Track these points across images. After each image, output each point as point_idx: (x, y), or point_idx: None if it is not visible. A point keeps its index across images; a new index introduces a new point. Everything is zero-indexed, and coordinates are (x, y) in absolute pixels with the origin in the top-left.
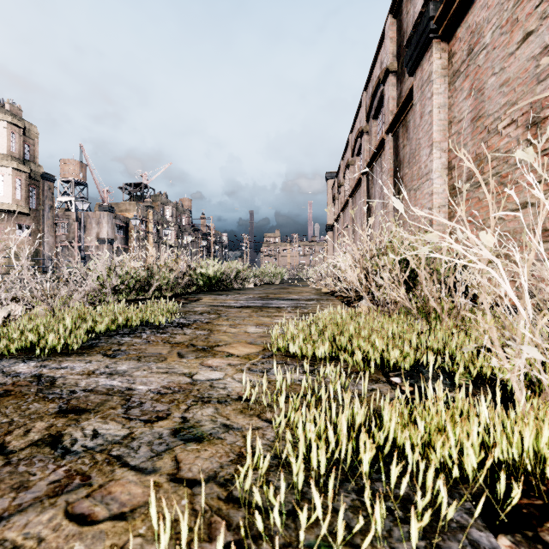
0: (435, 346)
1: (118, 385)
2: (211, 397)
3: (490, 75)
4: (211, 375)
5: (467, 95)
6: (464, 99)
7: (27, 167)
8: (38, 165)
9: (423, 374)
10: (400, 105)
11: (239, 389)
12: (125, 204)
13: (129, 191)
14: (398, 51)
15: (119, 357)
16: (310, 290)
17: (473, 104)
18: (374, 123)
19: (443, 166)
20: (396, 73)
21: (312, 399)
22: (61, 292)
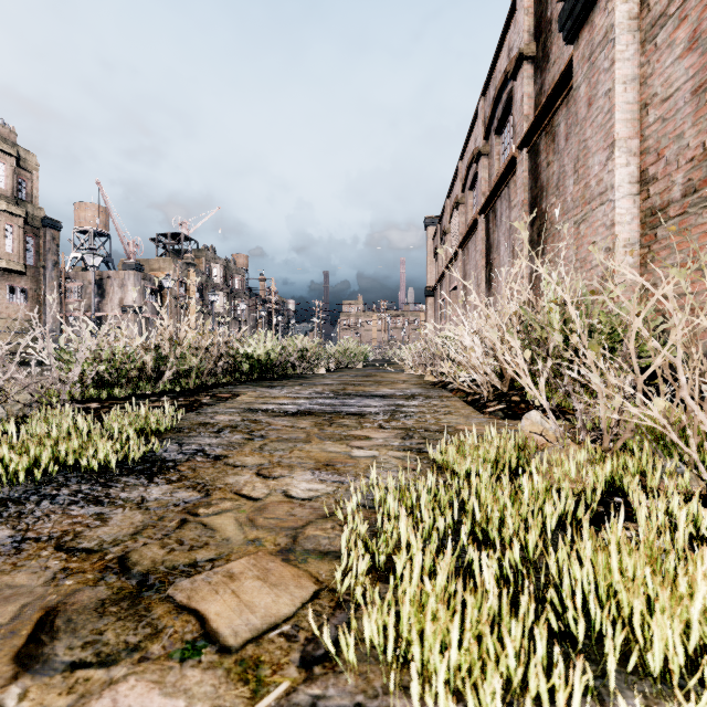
0: None
1: None
2: None
3: None
4: None
5: (682, 51)
6: (676, 59)
7: (21, 209)
8: (37, 208)
9: None
10: (543, 100)
11: None
12: (158, 261)
13: (165, 244)
14: (537, 27)
15: None
16: (408, 378)
17: (699, 62)
18: (497, 139)
19: (632, 179)
20: (534, 59)
21: None
22: None
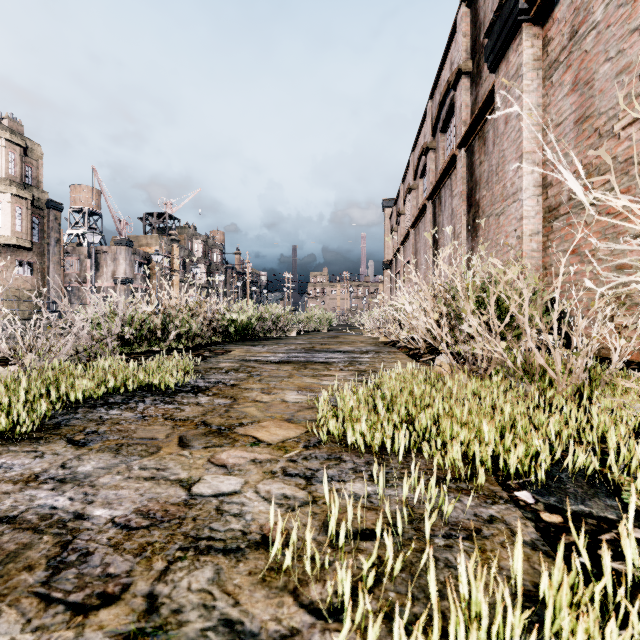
0: (567, 431)
1: (64, 507)
2: (213, 538)
3: (602, 62)
4: (222, 484)
5: (568, 91)
6: (565, 96)
7: (28, 193)
8: (42, 191)
9: (564, 483)
10: (476, 111)
11: (264, 518)
12: (146, 237)
13: (151, 222)
14: (473, 48)
15: (90, 445)
16: (366, 339)
17: (578, 101)
18: (442, 137)
19: (536, 184)
20: (471, 74)
21: (397, 560)
22: (38, 345)
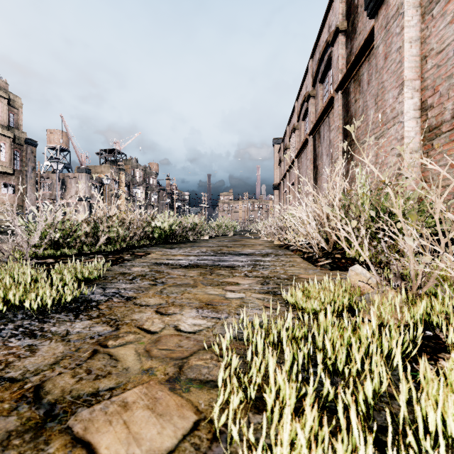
0: None
1: None
2: None
3: None
4: None
5: (452, 18)
6: (447, 24)
7: (10, 133)
8: (21, 132)
9: None
10: (353, 58)
11: None
12: (101, 167)
13: (105, 156)
14: (348, 11)
15: None
16: (263, 242)
17: None
18: (320, 86)
19: (416, 107)
20: (346, 32)
21: None
22: None
